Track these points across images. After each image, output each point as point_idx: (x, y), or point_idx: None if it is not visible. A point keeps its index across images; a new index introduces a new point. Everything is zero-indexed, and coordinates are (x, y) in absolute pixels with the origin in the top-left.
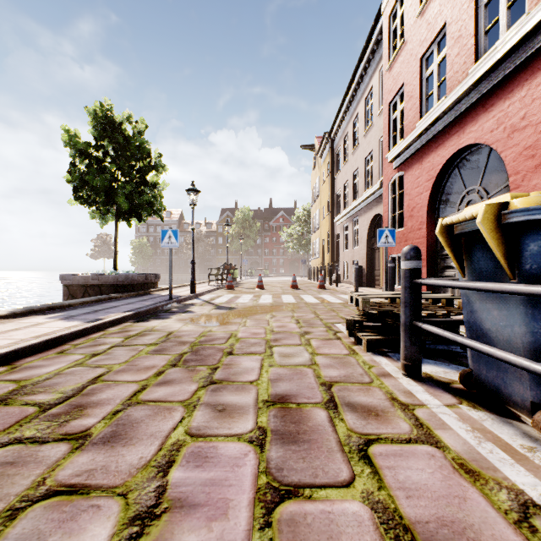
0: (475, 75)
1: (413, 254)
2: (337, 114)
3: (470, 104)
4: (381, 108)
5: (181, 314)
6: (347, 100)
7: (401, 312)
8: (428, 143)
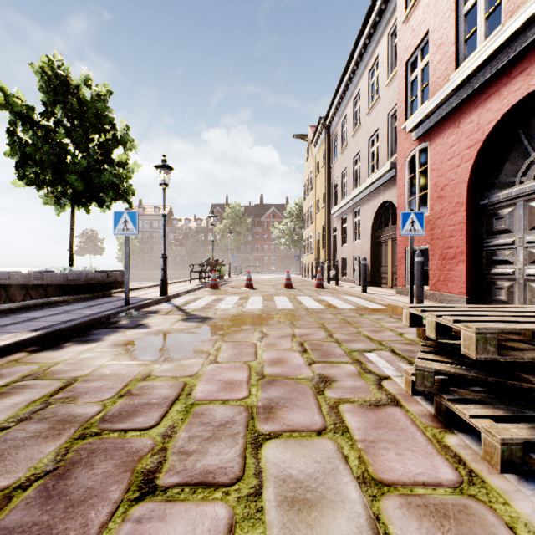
0: None
1: None
2: (335, 94)
3: None
4: (391, 76)
5: (126, 330)
6: (347, 76)
7: None
8: (469, 97)
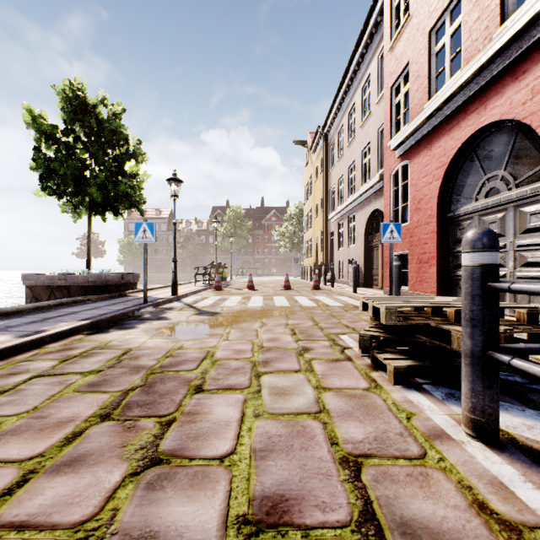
0: (504, 36)
1: (488, 242)
2: (332, 106)
3: (495, 73)
4: (381, 95)
5: (152, 321)
6: (343, 90)
7: (465, 334)
8: (438, 125)
